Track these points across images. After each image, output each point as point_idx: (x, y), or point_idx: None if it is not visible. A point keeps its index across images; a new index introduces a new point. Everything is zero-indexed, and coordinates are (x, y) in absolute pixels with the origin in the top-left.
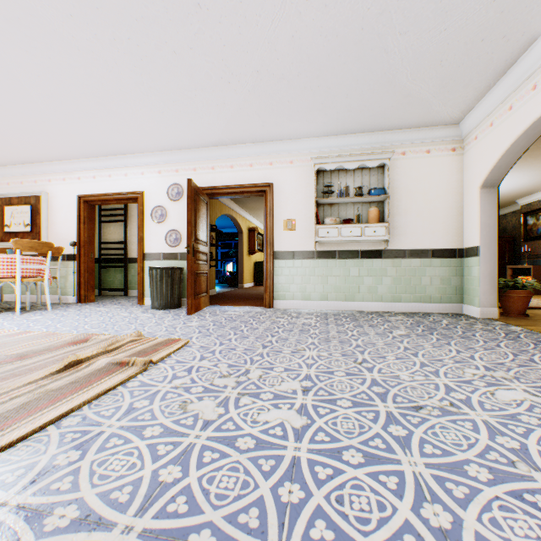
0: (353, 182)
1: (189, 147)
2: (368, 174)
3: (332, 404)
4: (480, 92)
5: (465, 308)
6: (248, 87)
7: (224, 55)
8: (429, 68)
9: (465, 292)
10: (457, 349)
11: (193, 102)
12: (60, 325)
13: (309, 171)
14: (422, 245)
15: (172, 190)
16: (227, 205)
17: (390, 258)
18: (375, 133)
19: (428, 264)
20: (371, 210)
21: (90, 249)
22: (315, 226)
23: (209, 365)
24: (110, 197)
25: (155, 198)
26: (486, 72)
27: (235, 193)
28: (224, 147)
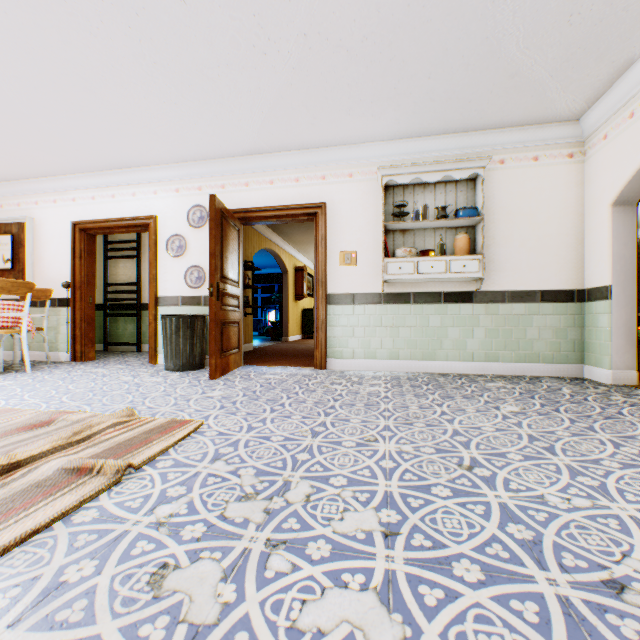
0: (434, 200)
1: (215, 156)
2: (453, 190)
3: (445, 574)
4: (618, 68)
5: (587, 371)
6: (292, 61)
7: (256, 6)
8: (552, 27)
9: (587, 348)
10: (612, 439)
11: (216, 87)
12: (29, 394)
13: (375, 186)
14: (527, 285)
15: (193, 214)
16: (268, 238)
17: (484, 302)
18: (464, 134)
19: (536, 310)
20: (459, 237)
21: (89, 292)
22: (383, 259)
23: (224, 472)
24: (113, 223)
25: (171, 224)
26: (633, 34)
27: (276, 216)
28: (261, 156)
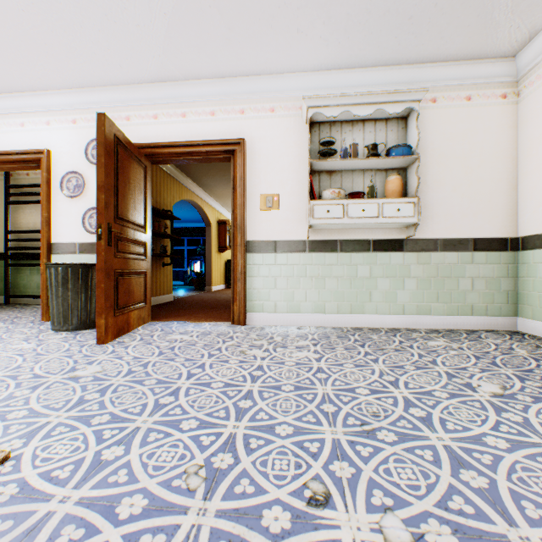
0: (363, 139)
1: (117, 81)
2: (383, 129)
3: None
4: None
5: (523, 324)
6: None
7: None
8: None
9: (522, 299)
10: None
11: None
12: None
13: (299, 123)
14: (460, 233)
15: (93, 149)
16: (190, 189)
17: (416, 251)
18: (395, 67)
19: (469, 259)
20: (391, 178)
21: None
22: (309, 201)
23: None
24: None
25: (67, 160)
26: None
27: (188, 153)
28: (171, 84)
